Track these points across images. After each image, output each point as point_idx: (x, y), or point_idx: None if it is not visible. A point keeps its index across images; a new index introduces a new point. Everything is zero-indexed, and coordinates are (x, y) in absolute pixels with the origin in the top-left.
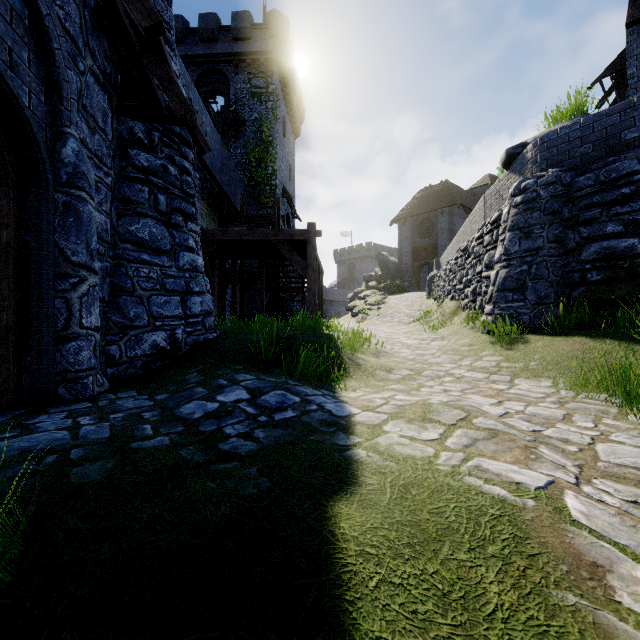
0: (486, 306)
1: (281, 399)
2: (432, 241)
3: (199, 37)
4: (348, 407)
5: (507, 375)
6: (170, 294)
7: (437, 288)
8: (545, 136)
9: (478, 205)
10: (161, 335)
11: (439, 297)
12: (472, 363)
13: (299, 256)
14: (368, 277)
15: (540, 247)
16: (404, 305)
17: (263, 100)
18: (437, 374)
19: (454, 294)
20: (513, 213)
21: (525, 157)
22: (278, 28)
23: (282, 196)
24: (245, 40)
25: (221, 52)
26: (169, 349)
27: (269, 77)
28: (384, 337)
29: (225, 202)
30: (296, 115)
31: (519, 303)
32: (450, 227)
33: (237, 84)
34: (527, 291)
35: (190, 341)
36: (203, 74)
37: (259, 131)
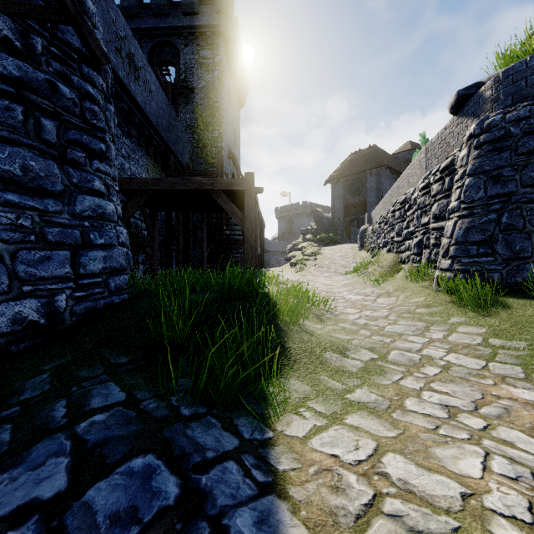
0: (441, 260)
1: (132, 498)
2: (362, 199)
3: (151, 11)
4: (288, 528)
5: (514, 364)
6: (54, 247)
7: (370, 240)
8: (510, 68)
9: (417, 157)
10: (30, 304)
11: (373, 249)
12: (446, 336)
13: (239, 208)
14: (305, 231)
15: (512, 192)
16: (338, 256)
17: (210, 69)
18: (410, 358)
19: (392, 246)
20: (475, 155)
21: (482, 96)
22: (224, 4)
23: (228, 157)
24: (194, 15)
25: (172, 25)
26: (43, 323)
27: (216, 49)
28: (324, 290)
29: (172, 159)
30: (241, 86)
31: (487, 258)
32: (378, 186)
33: (186, 55)
34: (497, 244)
35: (80, 309)
36: (156, 46)
37: (206, 98)
